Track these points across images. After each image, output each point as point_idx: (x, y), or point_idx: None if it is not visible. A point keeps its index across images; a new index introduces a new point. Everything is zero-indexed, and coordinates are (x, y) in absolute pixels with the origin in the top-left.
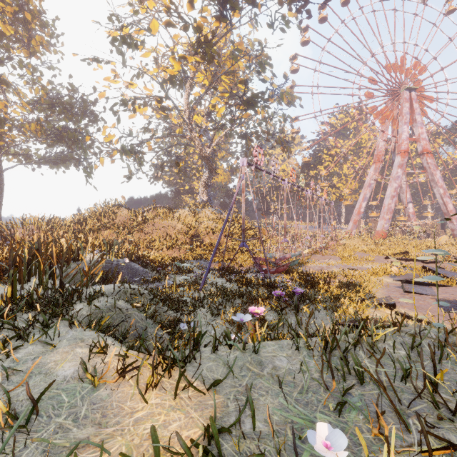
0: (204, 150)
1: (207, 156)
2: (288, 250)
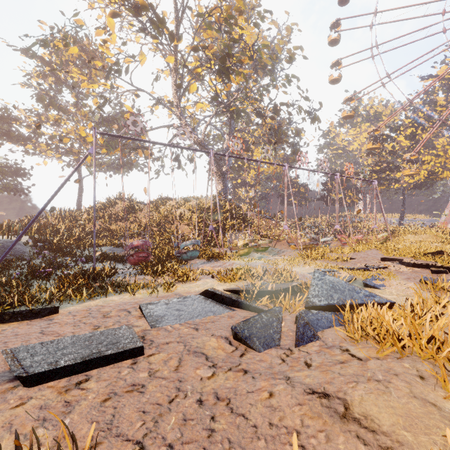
0: (195, 136)
1: (200, 142)
2: (236, 242)
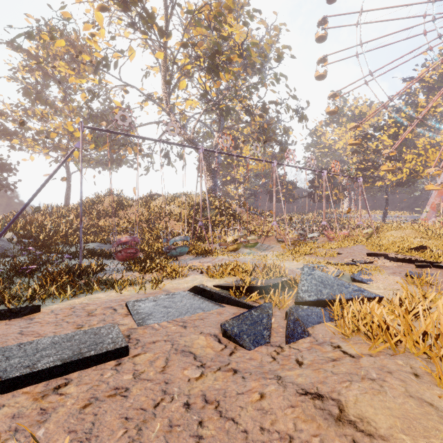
0: (185, 133)
1: (189, 138)
2: (225, 238)
